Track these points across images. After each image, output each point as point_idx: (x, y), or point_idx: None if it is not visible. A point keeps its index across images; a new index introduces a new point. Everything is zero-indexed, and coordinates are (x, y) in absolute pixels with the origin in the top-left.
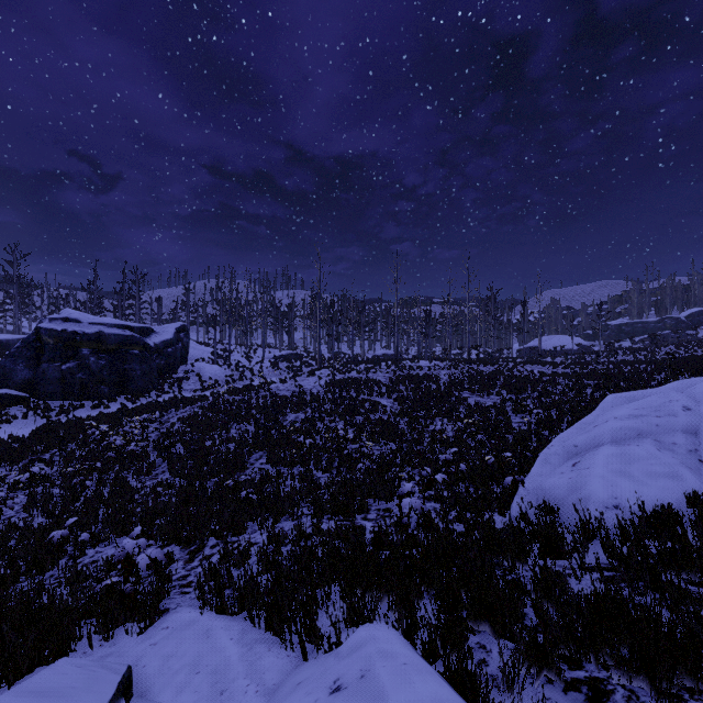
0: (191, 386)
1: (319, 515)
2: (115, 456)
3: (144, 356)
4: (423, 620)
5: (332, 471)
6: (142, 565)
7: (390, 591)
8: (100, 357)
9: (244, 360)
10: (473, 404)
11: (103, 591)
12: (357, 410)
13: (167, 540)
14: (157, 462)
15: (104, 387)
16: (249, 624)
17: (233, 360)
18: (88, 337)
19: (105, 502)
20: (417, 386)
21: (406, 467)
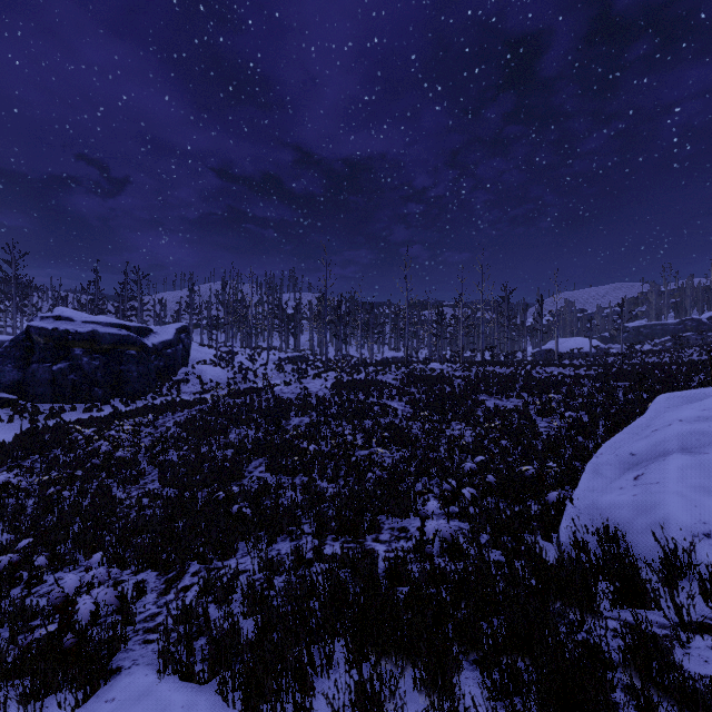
0: (191, 388)
1: (322, 535)
2: (101, 463)
3: (141, 357)
4: (466, 710)
5: (338, 481)
6: (83, 612)
7: (417, 665)
8: (94, 357)
9: (248, 363)
10: (492, 407)
11: (45, 639)
12: (366, 413)
13: (142, 565)
14: (147, 470)
15: (98, 389)
16: (221, 700)
17: (236, 363)
18: (81, 336)
19: (81, 516)
20: (430, 388)
21: (422, 477)
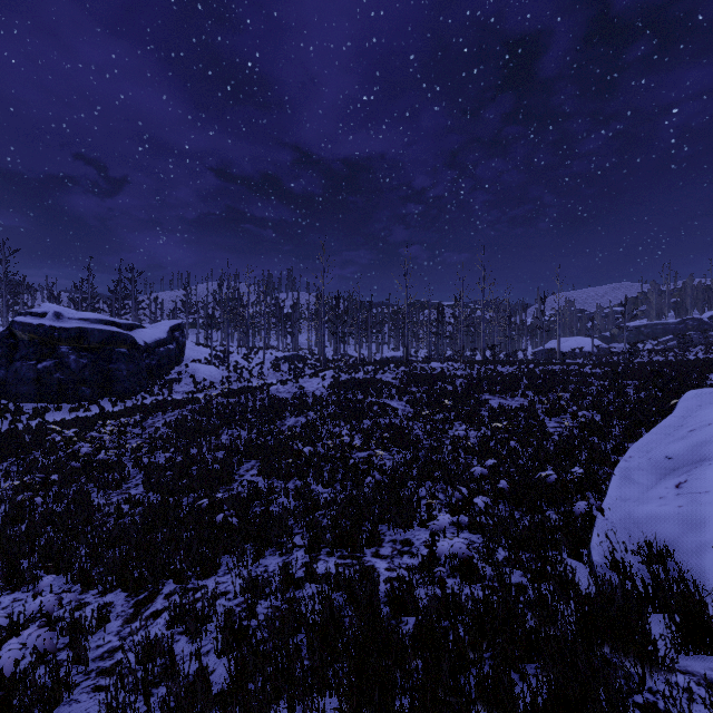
0: (184, 388)
1: (315, 549)
2: (81, 466)
3: (131, 355)
4: None
5: (335, 485)
6: (5, 662)
7: None
8: (81, 355)
9: (243, 362)
10: (497, 407)
11: None
12: (364, 413)
13: (110, 584)
14: (132, 474)
15: (86, 388)
16: None
17: (232, 362)
18: (67, 333)
19: (53, 525)
20: (431, 387)
21: (425, 481)
